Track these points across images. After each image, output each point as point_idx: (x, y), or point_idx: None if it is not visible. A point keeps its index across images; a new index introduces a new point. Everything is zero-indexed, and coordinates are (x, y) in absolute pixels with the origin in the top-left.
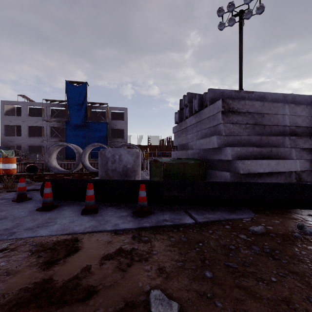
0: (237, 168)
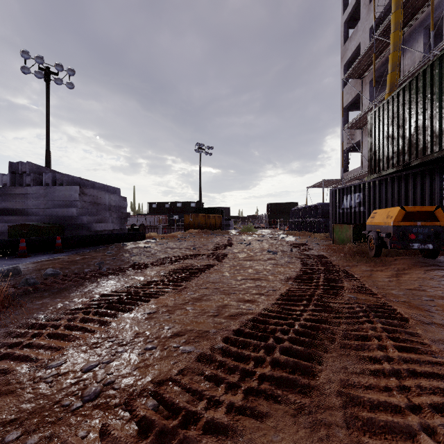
0: (89, 228)
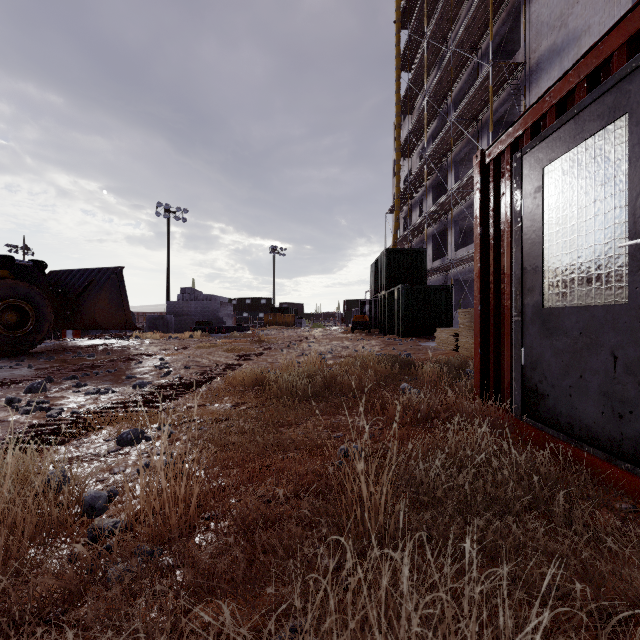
0: (225, 323)
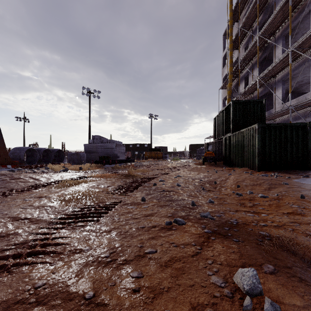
0: (118, 157)
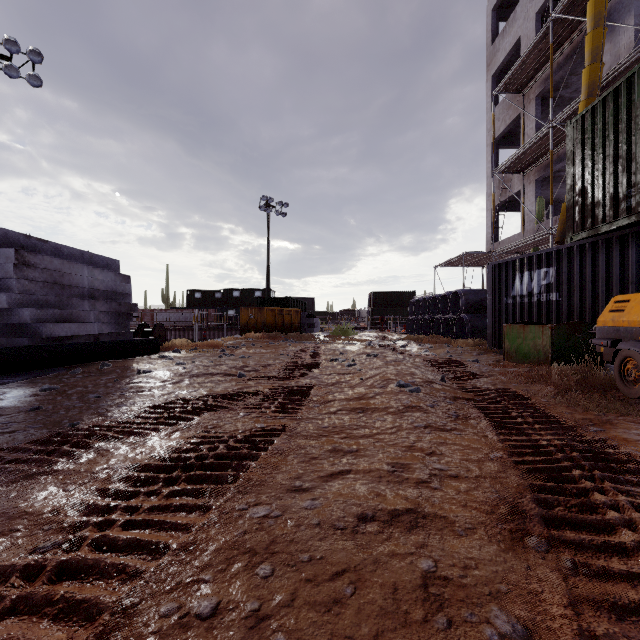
0: (38, 332)
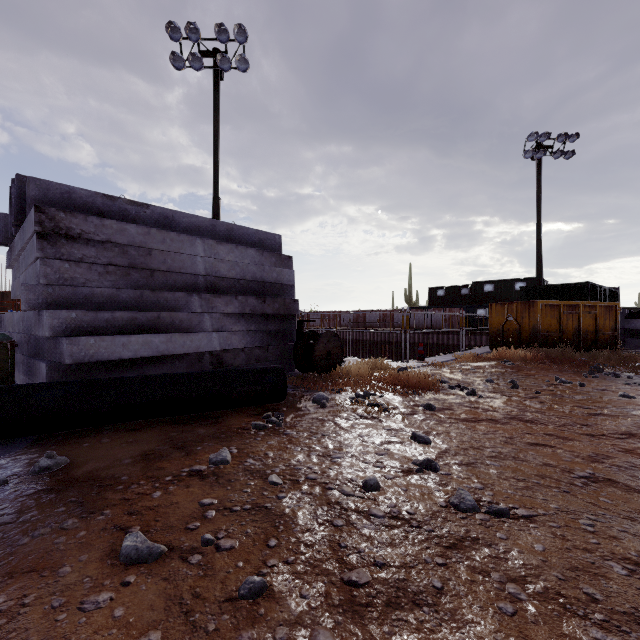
0: (63, 353)
